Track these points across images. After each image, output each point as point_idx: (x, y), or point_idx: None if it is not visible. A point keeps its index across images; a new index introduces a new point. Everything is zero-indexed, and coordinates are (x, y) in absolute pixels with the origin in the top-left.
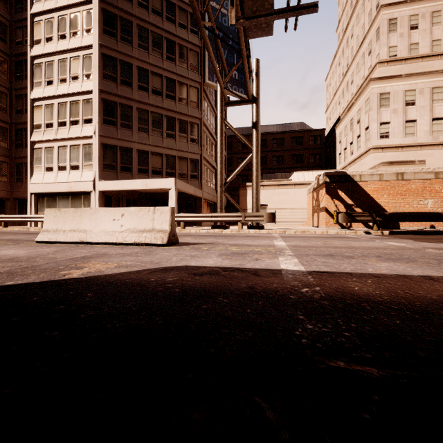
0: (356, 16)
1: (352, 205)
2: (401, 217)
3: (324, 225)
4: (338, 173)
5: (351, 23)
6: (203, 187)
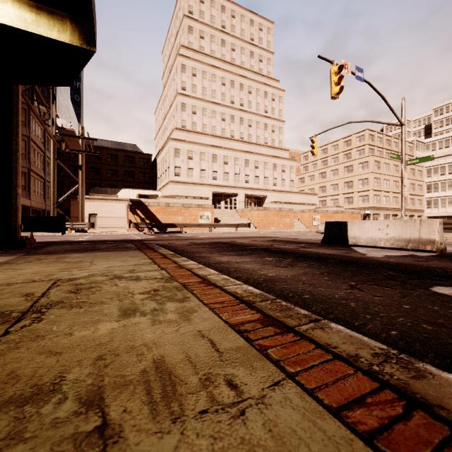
0: (169, 85)
1: (144, 219)
2: (160, 225)
3: (129, 230)
4: (137, 200)
5: (166, 87)
6: (32, 197)
